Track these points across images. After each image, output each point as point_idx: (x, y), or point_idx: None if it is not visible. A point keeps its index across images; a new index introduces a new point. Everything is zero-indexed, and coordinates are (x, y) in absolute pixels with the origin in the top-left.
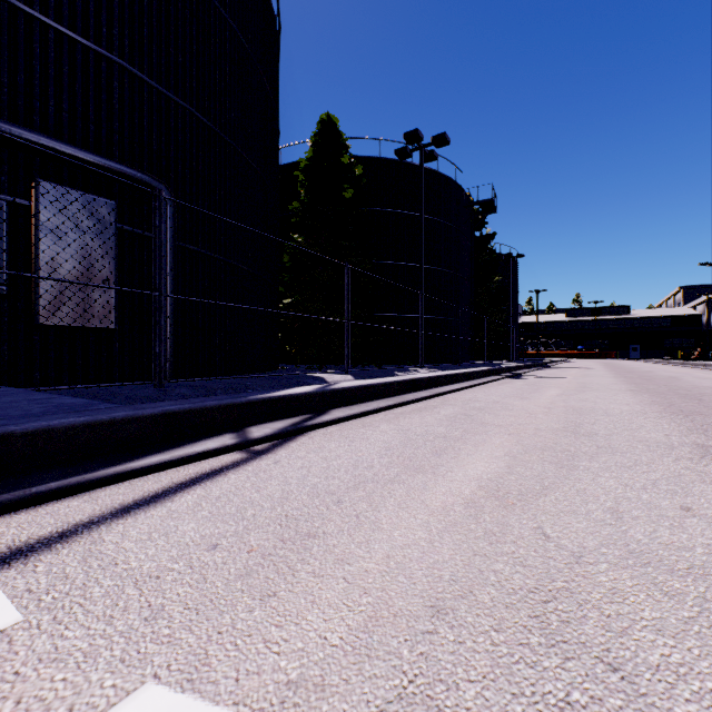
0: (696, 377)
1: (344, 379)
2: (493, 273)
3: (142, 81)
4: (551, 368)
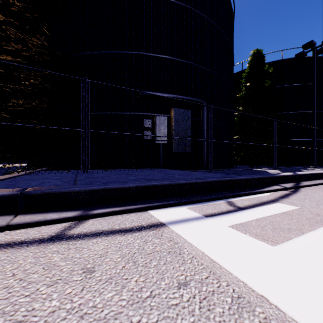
0: None
1: (276, 172)
2: None
3: (196, 67)
4: None
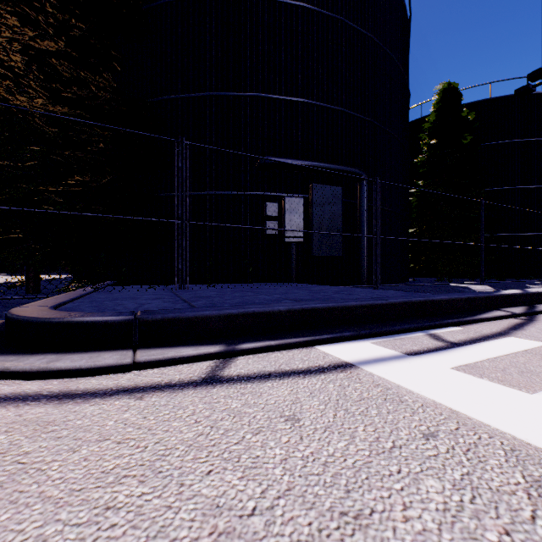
0: None
1: (485, 289)
2: None
3: (350, 115)
4: None
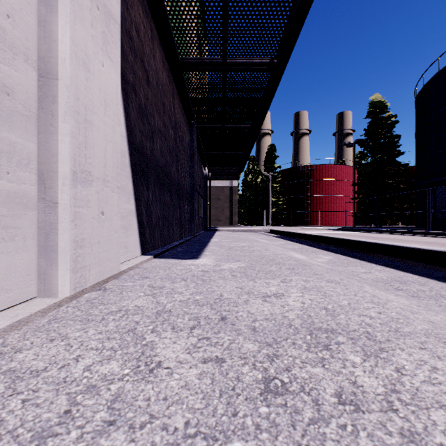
0: None
1: None
2: None
3: None
4: None
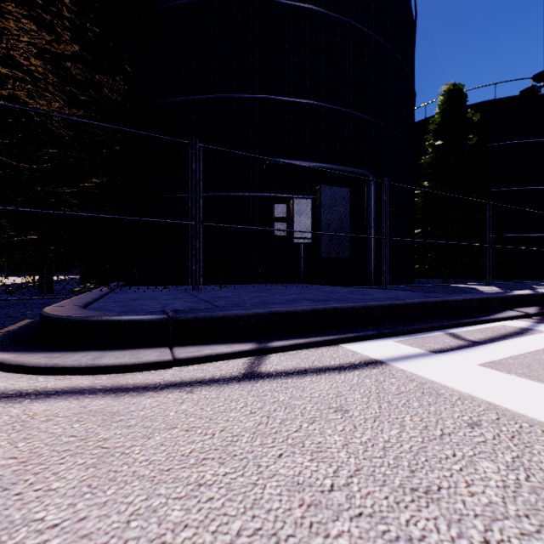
0: None
1: (492, 290)
2: None
3: (357, 117)
4: None
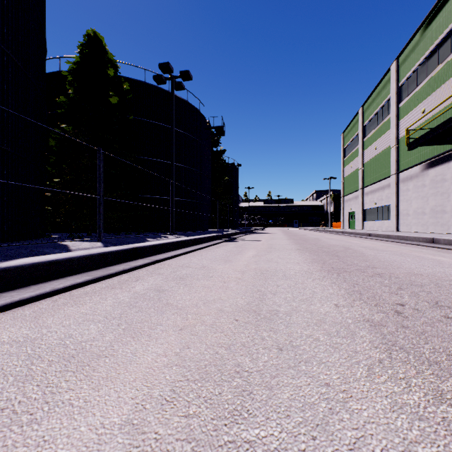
0: (327, 238)
1: (91, 247)
2: (224, 174)
3: None
4: (255, 234)
